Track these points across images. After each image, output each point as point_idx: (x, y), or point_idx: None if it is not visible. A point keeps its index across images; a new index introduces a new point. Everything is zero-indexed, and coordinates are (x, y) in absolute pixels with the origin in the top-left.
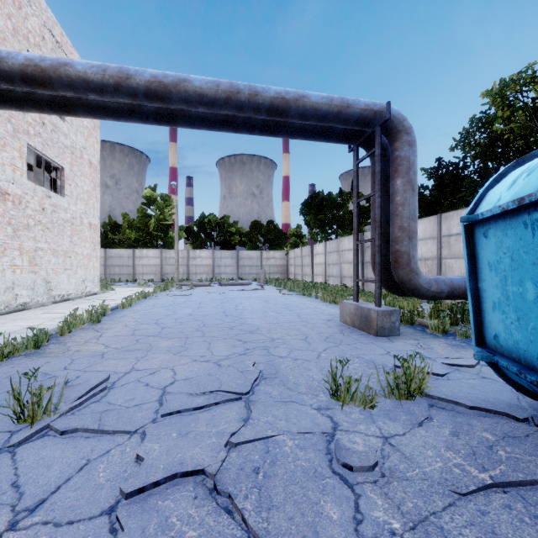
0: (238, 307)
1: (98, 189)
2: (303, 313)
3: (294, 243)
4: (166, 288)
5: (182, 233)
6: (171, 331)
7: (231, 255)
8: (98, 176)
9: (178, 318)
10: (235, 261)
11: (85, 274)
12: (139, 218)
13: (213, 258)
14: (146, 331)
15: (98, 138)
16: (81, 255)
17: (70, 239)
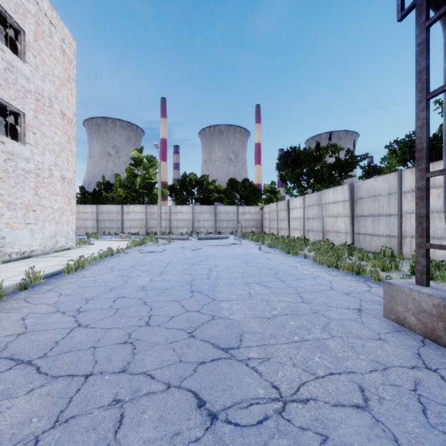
0: (211, 272)
1: (74, 143)
2: (304, 288)
3: (269, 198)
4: (143, 243)
5: (166, 190)
6: (78, 343)
7: (209, 211)
8: (74, 130)
9: (121, 296)
10: (213, 216)
11: (56, 229)
12: (126, 177)
13: (192, 213)
14: (34, 340)
15: (74, 91)
16: (51, 208)
17: (34, 191)
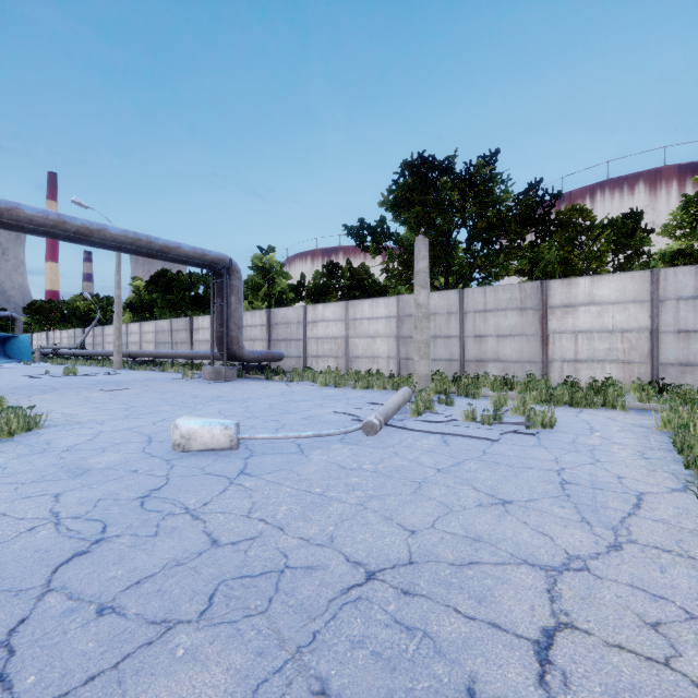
0: None
1: None
2: None
3: (26, 329)
4: None
5: None
6: None
7: None
8: None
9: None
10: None
11: None
12: None
13: None
14: None
15: None
16: None
17: None
